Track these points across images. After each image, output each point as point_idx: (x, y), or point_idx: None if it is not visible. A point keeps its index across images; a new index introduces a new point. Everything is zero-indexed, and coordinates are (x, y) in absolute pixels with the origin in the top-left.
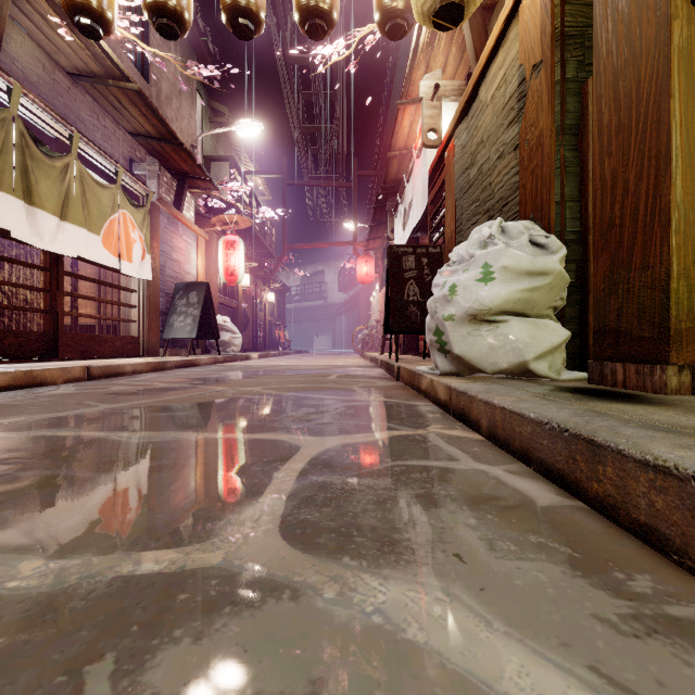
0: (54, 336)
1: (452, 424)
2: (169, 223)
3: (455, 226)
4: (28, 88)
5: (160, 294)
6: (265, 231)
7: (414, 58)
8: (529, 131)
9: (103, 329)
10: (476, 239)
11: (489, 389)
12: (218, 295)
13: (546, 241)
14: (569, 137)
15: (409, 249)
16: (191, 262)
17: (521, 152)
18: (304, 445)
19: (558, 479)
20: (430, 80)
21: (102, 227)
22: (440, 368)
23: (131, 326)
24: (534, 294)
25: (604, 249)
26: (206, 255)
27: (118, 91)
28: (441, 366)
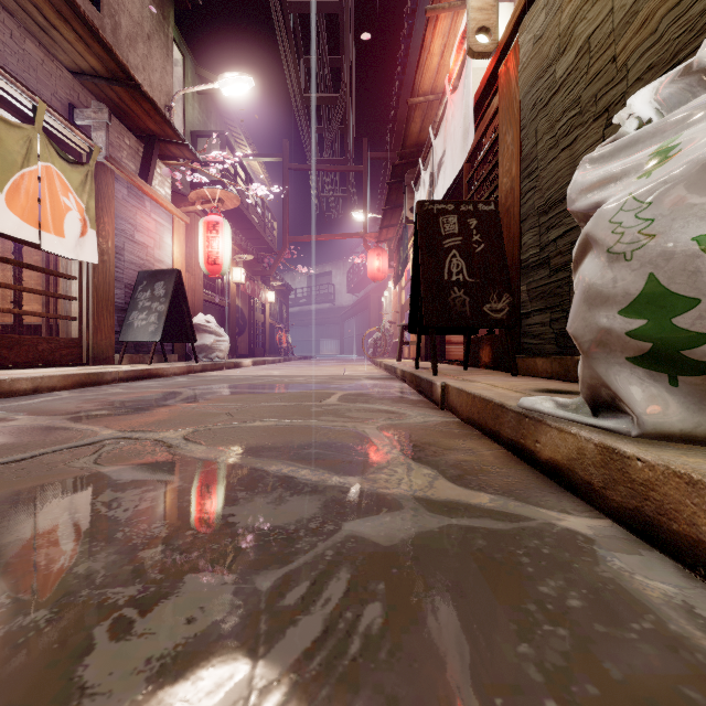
0: None
1: None
2: (131, 195)
3: (520, 168)
4: None
5: (115, 285)
6: (265, 224)
7: None
8: None
9: (52, 330)
10: None
11: None
12: (203, 291)
13: None
14: None
15: (449, 205)
16: (164, 247)
17: None
18: None
19: None
20: None
21: (6, 181)
22: (644, 417)
23: (71, 324)
24: None
25: None
26: (187, 242)
27: None
28: (649, 411)
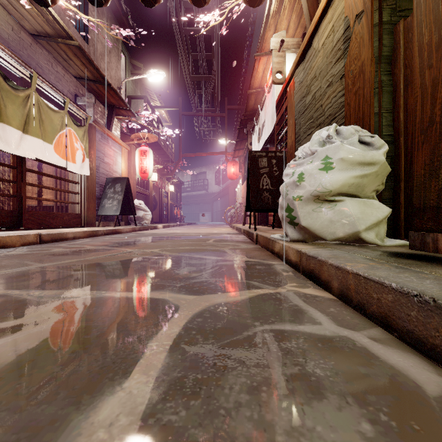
0: (20, 213)
1: (304, 282)
2: (102, 138)
3: (295, 137)
4: (1, 42)
5: (95, 185)
6: (167, 145)
7: (266, 22)
8: (353, 64)
9: (59, 209)
10: (316, 140)
11: (335, 254)
12: (136, 187)
13: (372, 140)
14: (385, 65)
15: (263, 153)
16: (117, 164)
17: (346, 79)
18: (182, 305)
19: (434, 355)
20: (277, 38)
21: (54, 139)
22: (290, 236)
23: (76, 206)
24: (364, 180)
25: (424, 142)
26: (128, 160)
27: (65, 47)
28: (291, 235)
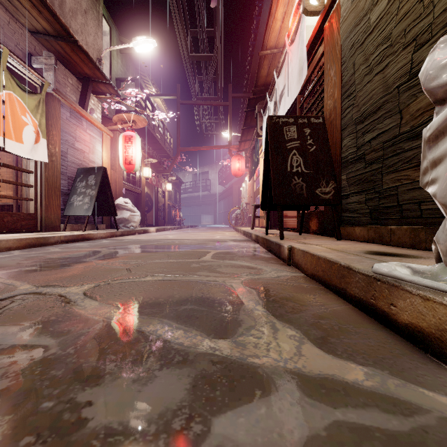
0: None
1: None
2: (72, 116)
3: (341, 92)
4: None
5: (61, 177)
6: (165, 139)
7: None
8: None
9: (19, 208)
10: None
11: None
12: (123, 182)
13: None
14: None
15: (290, 119)
16: (96, 153)
17: None
18: None
19: None
20: None
21: None
22: None
23: (30, 204)
24: None
25: None
26: (112, 150)
27: None
28: None
